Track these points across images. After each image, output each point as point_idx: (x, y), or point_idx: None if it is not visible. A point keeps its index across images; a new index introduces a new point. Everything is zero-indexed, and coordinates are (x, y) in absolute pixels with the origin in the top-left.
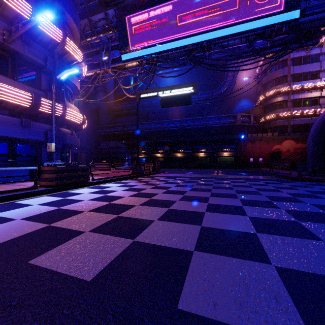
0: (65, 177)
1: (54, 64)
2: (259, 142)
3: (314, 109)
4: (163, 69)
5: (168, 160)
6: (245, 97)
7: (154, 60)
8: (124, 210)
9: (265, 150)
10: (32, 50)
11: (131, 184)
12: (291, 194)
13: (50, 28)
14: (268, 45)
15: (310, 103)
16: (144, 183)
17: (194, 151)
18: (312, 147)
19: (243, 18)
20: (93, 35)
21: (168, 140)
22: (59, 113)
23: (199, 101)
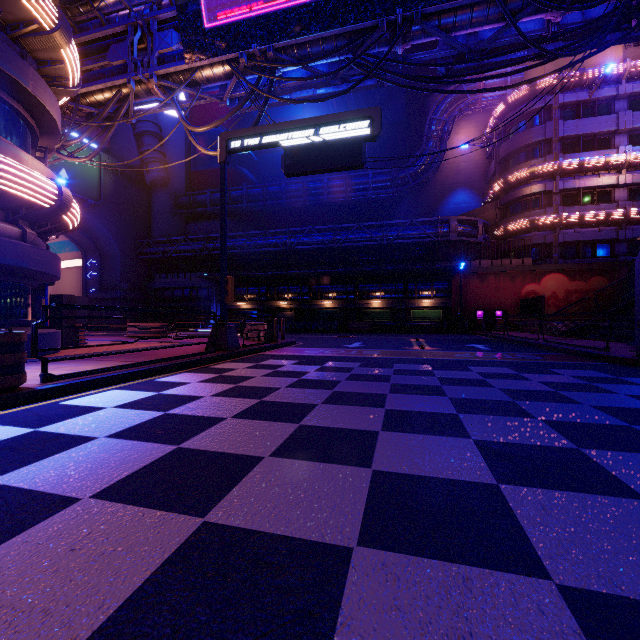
0: None
1: None
2: (496, 277)
3: (604, 211)
4: (291, 92)
5: (305, 315)
6: (463, 186)
7: (267, 59)
8: None
9: (508, 295)
10: None
11: (179, 393)
12: None
13: None
14: (551, 32)
15: (597, 199)
16: (227, 384)
17: (359, 295)
18: None
19: None
20: None
21: (304, 272)
22: None
23: (370, 190)
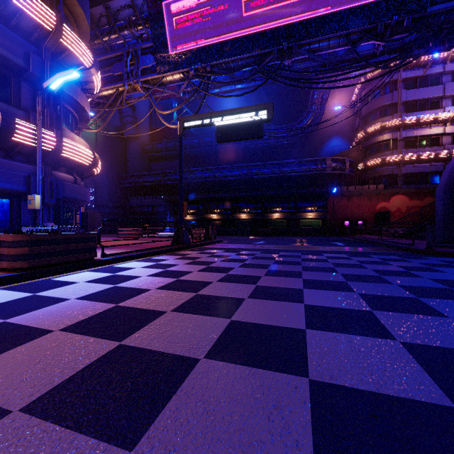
0: (48, 253)
1: (42, 67)
2: (358, 198)
3: (434, 152)
4: (220, 87)
5: (228, 223)
6: (337, 135)
7: (206, 70)
8: (137, 326)
9: (367, 209)
10: (2, 40)
11: (167, 263)
12: (440, 282)
13: (32, 4)
14: (379, 51)
15: (429, 143)
16: (189, 260)
17: (265, 210)
18: (444, 204)
19: (343, 5)
20: (112, 32)
21: (228, 195)
22: (50, 146)
23: (272, 139)
